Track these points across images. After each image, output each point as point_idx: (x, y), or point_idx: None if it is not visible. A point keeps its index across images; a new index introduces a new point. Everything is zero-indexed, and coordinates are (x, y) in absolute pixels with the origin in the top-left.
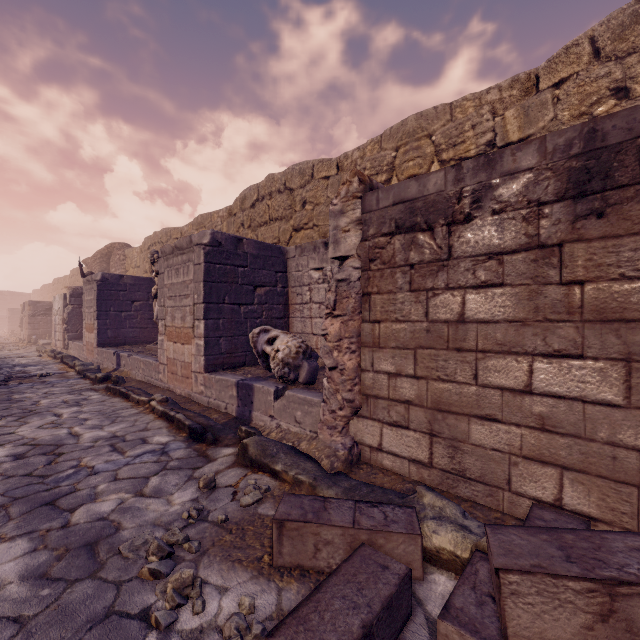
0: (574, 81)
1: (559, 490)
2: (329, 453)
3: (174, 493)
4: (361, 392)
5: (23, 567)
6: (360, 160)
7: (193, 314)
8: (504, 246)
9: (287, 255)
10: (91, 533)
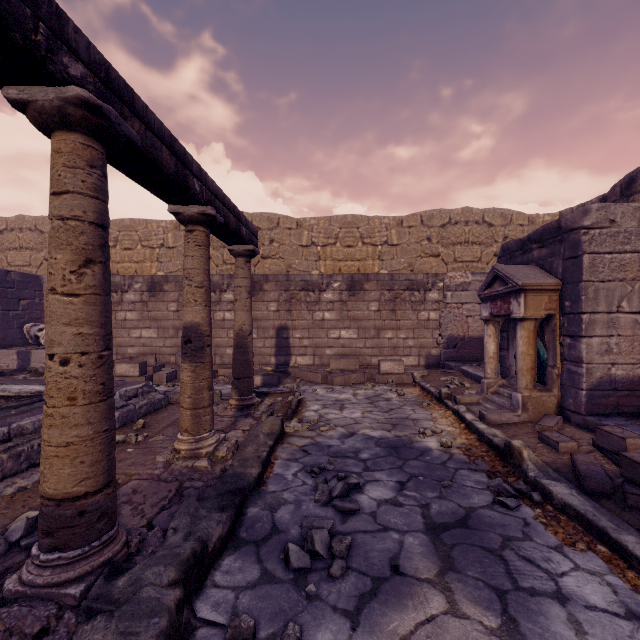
0: None
1: None
2: None
3: None
4: None
5: None
6: None
7: None
8: (136, 300)
9: (43, 280)
10: None
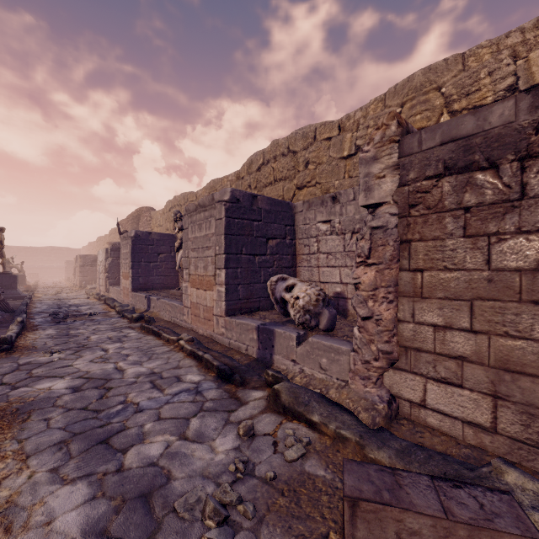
0: None
1: None
2: (366, 406)
3: (215, 439)
4: (398, 343)
5: (84, 519)
6: (363, 119)
7: (214, 264)
8: None
9: (295, 210)
10: (144, 481)
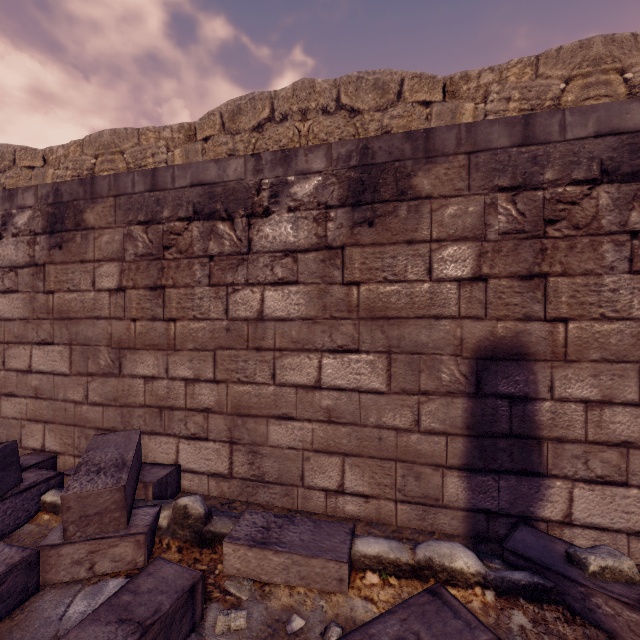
0: (212, 141)
1: (44, 439)
2: None
3: None
4: None
5: None
6: (63, 158)
7: None
8: (19, 262)
9: None
10: None
